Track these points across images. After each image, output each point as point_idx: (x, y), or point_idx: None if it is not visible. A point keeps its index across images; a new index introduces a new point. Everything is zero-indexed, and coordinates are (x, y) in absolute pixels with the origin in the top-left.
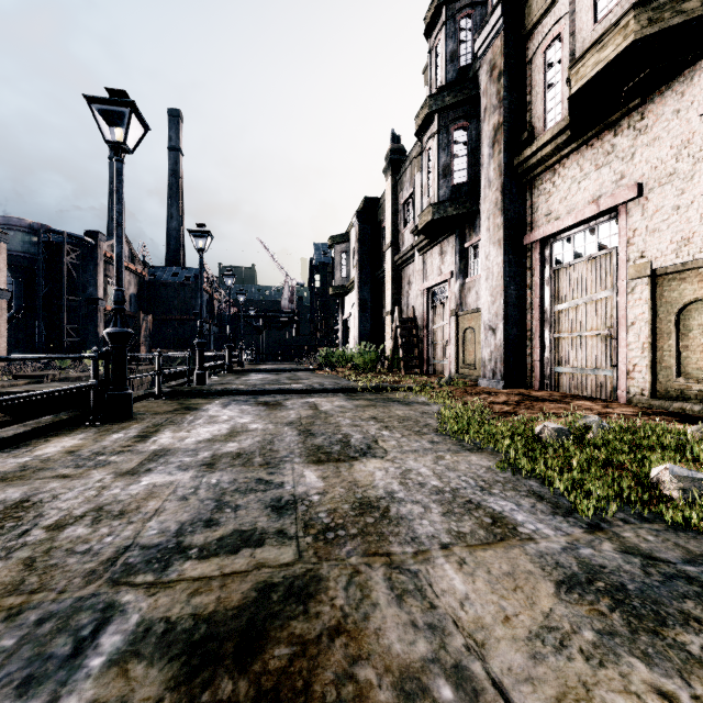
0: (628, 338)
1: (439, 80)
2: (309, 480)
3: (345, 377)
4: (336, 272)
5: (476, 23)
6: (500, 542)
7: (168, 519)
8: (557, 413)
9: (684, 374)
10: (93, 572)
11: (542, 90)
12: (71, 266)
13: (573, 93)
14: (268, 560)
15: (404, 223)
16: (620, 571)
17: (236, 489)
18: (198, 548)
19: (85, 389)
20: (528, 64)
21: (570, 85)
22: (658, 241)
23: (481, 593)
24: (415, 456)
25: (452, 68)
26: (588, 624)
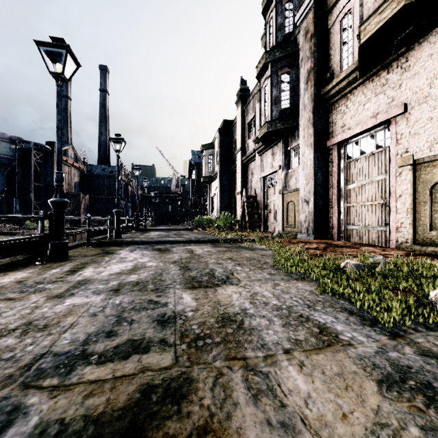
0: (397, 206)
1: (272, 43)
2: (185, 301)
3: (211, 233)
4: (205, 168)
5: (295, 5)
6: (328, 347)
7: (79, 331)
8: (352, 254)
9: (435, 228)
10: (10, 377)
11: (339, 46)
12: (37, 164)
13: (362, 43)
14: (151, 365)
15: (249, 136)
16: (423, 371)
17: (133, 307)
18: (98, 355)
19: (36, 239)
20: (330, 29)
21: (359, 38)
22: (417, 141)
23: (320, 392)
24: (260, 283)
25: (279, 34)
26: (411, 420)
